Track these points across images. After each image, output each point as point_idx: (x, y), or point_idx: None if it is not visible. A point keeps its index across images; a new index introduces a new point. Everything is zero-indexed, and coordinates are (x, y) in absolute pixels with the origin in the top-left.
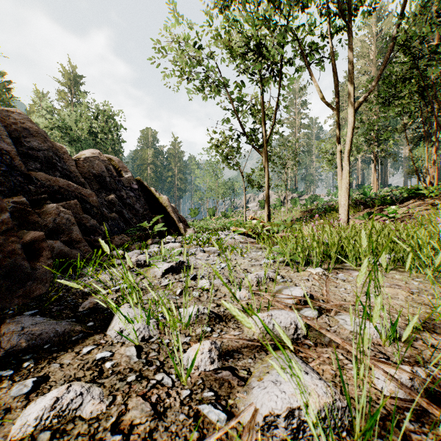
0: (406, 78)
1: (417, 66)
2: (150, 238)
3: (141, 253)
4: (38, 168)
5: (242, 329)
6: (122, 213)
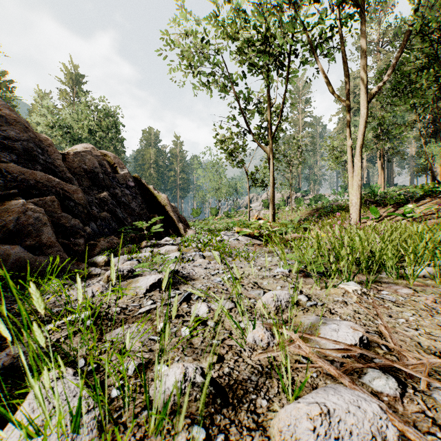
0: (423, 67)
1: (435, 53)
2: (144, 240)
3: (129, 259)
4: (15, 160)
5: (267, 431)
6: (115, 213)
